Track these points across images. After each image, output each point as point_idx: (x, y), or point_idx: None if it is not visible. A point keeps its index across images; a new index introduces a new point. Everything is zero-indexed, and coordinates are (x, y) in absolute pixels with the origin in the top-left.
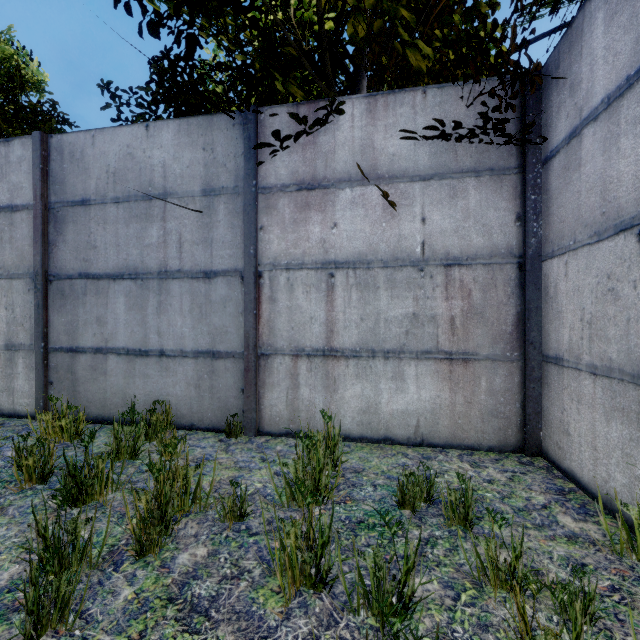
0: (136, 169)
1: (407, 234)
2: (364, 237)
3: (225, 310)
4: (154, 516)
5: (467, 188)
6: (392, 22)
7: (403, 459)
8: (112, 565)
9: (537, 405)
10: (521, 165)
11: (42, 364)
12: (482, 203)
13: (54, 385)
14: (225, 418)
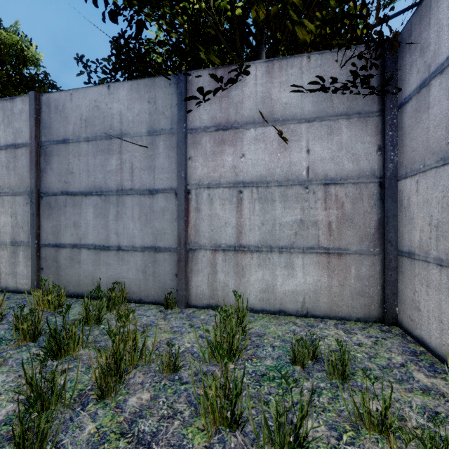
0: (101, 117)
1: (296, 161)
2: (264, 164)
3: (164, 217)
4: (111, 368)
5: (341, 127)
6: (285, 7)
7: (293, 326)
8: (80, 405)
9: (394, 287)
10: (381, 109)
11: (36, 255)
12: (352, 138)
13: (44, 270)
14: (164, 295)
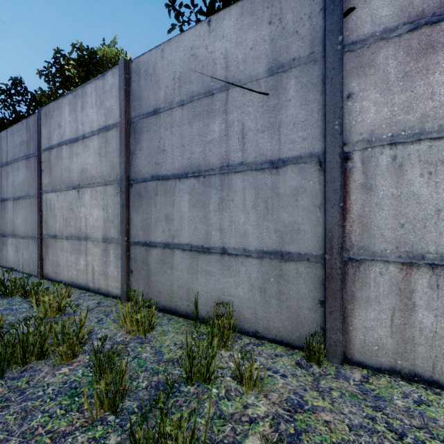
0: (198, 68)
1: None
2: None
3: (296, 204)
4: None
5: None
6: None
7: None
8: None
9: None
10: None
11: (125, 255)
12: None
13: (133, 273)
14: (296, 332)
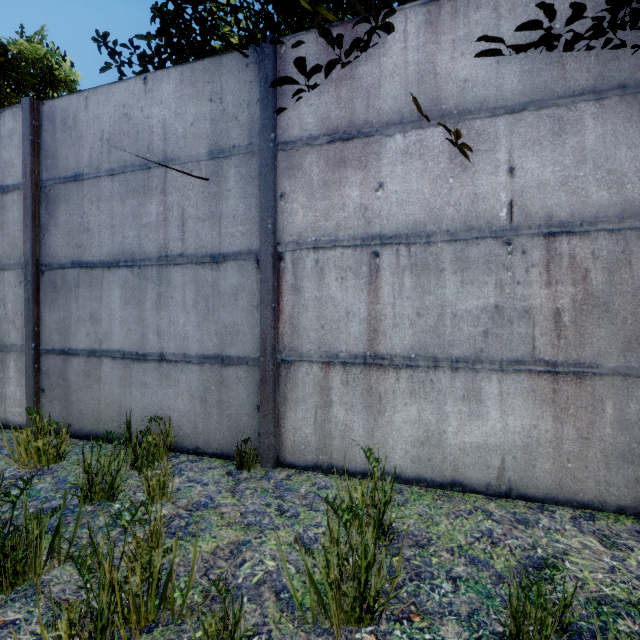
0: (133, 133)
1: (486, 192)
2: (422, 200)
3: (236, 303)
4: None
5: (582, 118)
6: None
7: (486, 522)
8: None
9: None
10: None
11: (32, 368)
12: (607, 139)
13: (46, 393)
14: (236, 442)
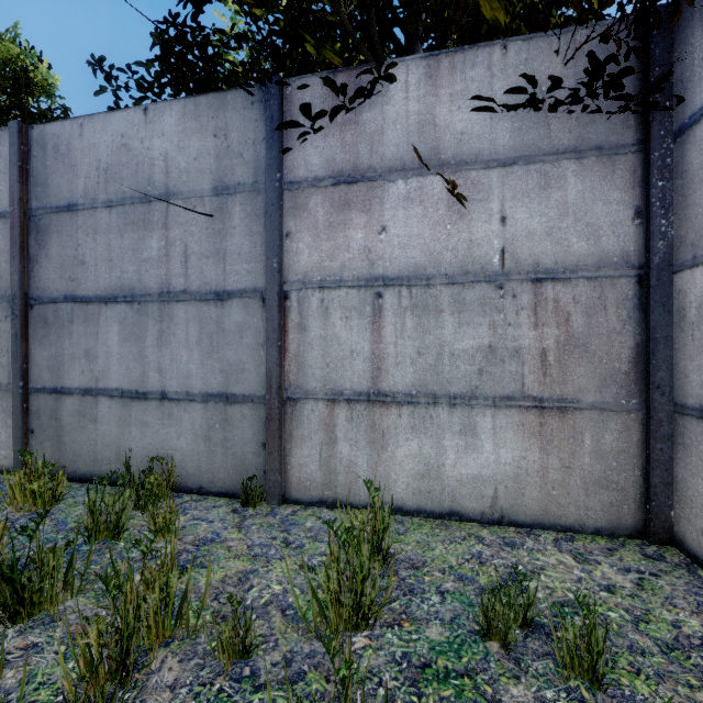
0: (132, 164)
1: (481, 239)
2: (422, 244)
3: (241, 341)
4: (110, 655)
5: (564, 174)
6: None
7: (478, 546)
8: None
9: (666, 473)
10: (642, 140)
11: (21, 408)
12: (586, 194)
13: (35, 434)
14: (241, 480)
